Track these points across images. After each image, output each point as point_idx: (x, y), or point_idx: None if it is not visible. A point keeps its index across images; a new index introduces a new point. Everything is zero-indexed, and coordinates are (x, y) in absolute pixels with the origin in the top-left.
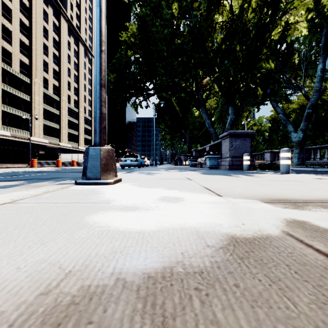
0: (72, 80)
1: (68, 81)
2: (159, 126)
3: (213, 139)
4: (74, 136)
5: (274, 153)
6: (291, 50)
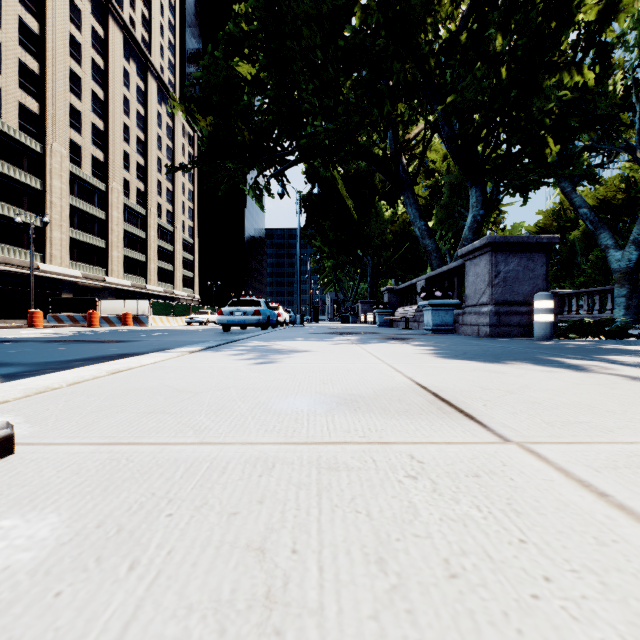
0: (133, 150)
1: (124, 151)
2: (309, 242)
3: (433, 264)
4: (137, 264)
5: (561, 297)
6: (606, 66)
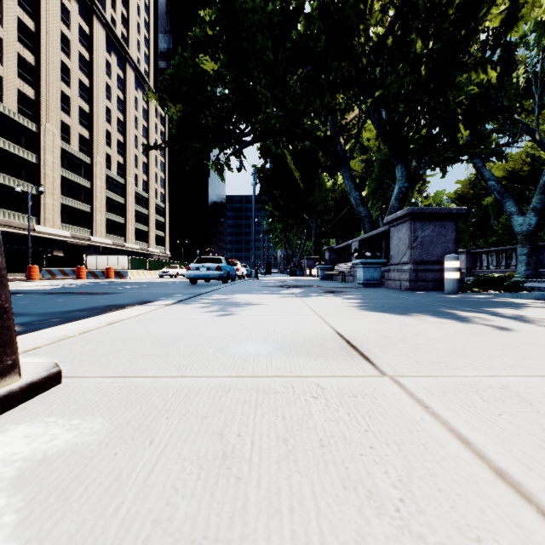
0: (114, 129)
1: (106, 130)
2: (263, 207)
3: (366, 228)
4: (117, 225)
5: (474, 254)
6: (510, 62)
